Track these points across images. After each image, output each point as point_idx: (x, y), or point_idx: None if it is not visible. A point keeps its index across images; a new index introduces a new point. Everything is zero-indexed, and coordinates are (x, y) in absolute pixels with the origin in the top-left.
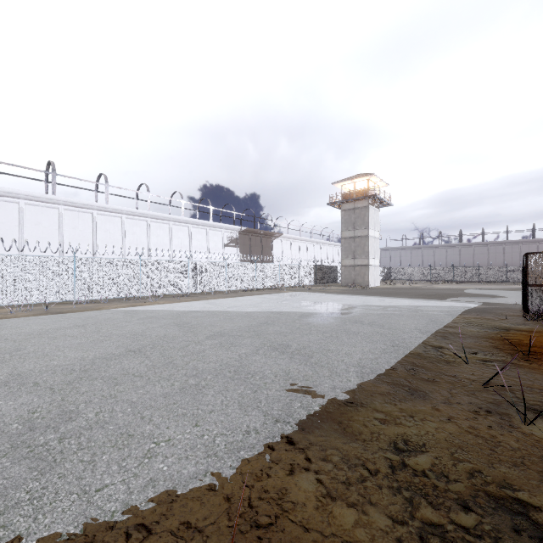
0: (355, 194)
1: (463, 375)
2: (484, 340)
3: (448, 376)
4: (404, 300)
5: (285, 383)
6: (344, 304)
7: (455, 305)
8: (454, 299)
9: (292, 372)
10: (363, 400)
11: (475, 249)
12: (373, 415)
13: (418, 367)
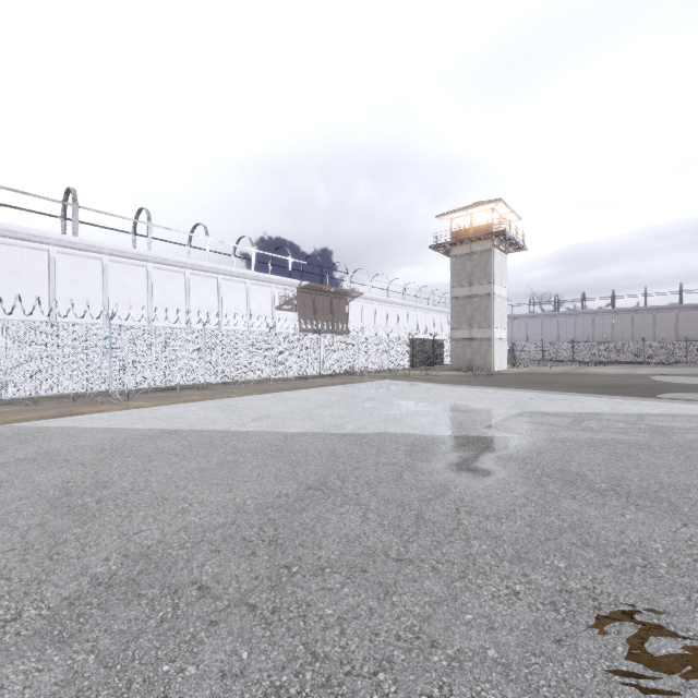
0: (471, 232)
1: None
2: None
3: None
4: (589, 400)
5: None
6: (484, 409)
7: None
8: (674, 397)
9: None
10: None
11: (635, 316)
12: None
13: None
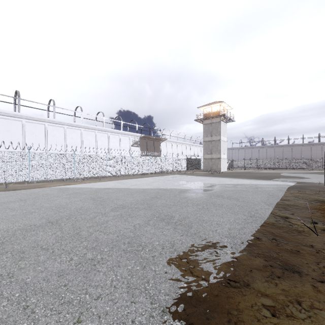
0: (211, 114)
1: (319, 245)
2: (315, 211)
3: (307, 247)
4: (245, 180)
5: (171, 257)
6: (207, 183)
7: (280, 184)
8: (277, 180)
9: (176, 243)
10: (244, 277)
11: (284, 148)
12: (260, 300)
13: (278, 237)
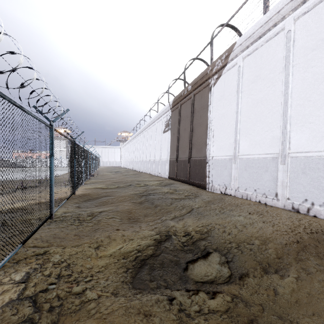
0: None
1: None
2: None
3: None
4: None
5: None
6: None
7: None
8: None
9: None
10: None
11: None
12: None
13: None
